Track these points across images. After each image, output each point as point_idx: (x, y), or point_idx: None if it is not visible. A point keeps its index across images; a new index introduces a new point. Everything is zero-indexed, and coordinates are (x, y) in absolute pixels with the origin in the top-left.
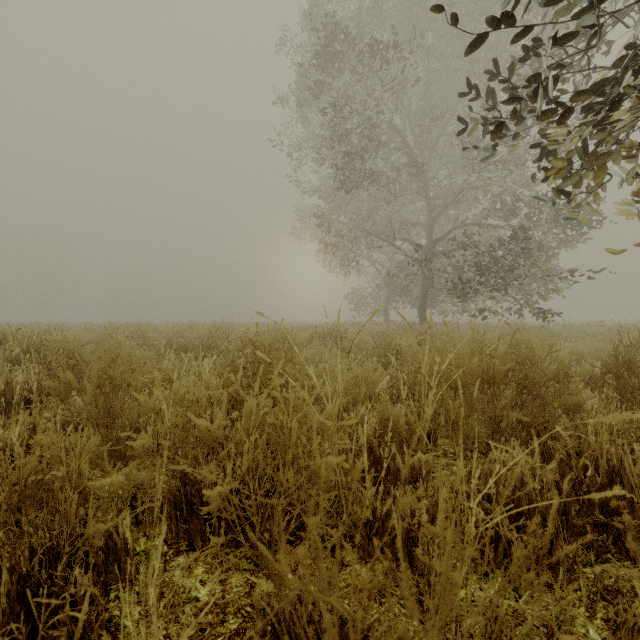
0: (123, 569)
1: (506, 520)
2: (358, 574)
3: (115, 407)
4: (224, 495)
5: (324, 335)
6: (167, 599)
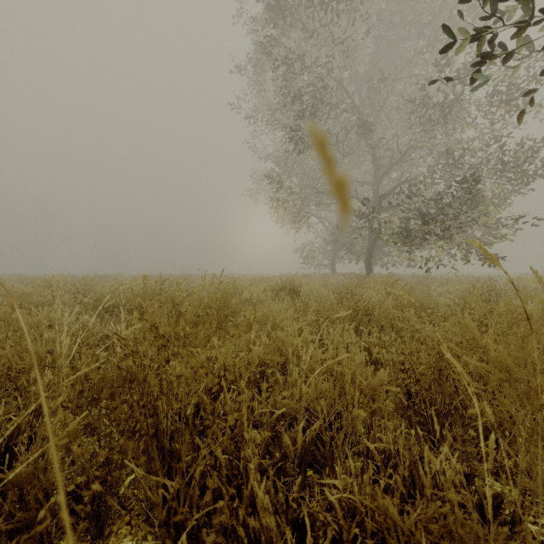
0: None
1: None
2: None
3: None
4: None
5: (277, 288)
6: None
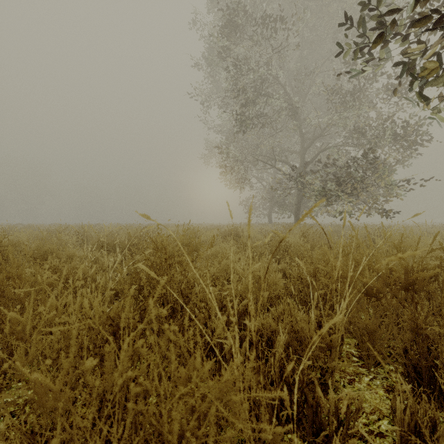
0: None
1: None
2: None
3: None
4: None
5: (225, 233)
6: None
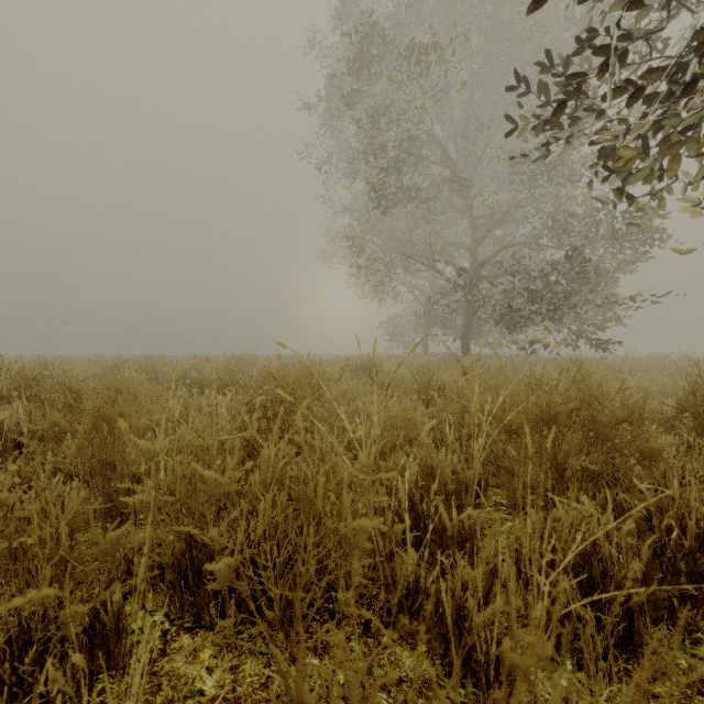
0: (113, 653)
1: (577, 593)
2: (398, 659)
3: (113, 453)
4: (233, 567)
5: (357, 369)
6: (162, 697)
